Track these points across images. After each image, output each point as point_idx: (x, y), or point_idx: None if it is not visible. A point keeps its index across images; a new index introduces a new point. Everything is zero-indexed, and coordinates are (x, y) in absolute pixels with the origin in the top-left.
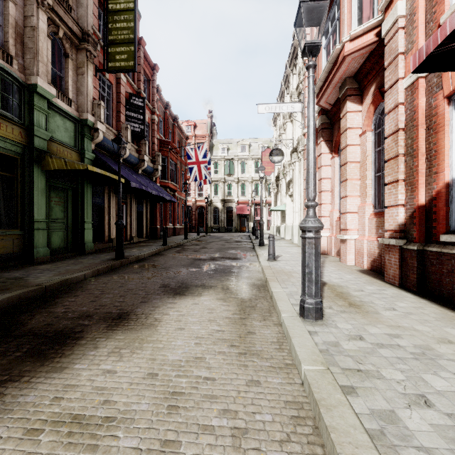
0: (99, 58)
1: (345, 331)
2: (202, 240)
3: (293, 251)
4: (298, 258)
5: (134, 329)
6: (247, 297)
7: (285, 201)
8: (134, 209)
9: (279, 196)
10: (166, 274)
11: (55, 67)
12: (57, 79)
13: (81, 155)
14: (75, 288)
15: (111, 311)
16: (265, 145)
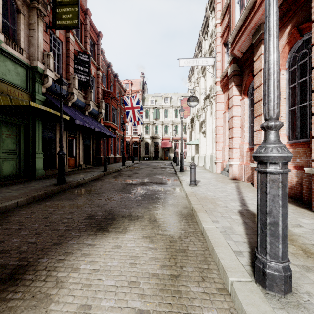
0: (50, 19)
1: None
2: (135, 167)
3: (209, 176)
4: (215, 183)
5: (13, 311)
6: (176, 233)
7: (198, 137)
8: (82, 142)
9: (193, 134)
10: (97, 200)
11: (7, 20)
12: (10, 31)
13: (32, 96)
14: None
15: (8, 263)
16: (182, 98)
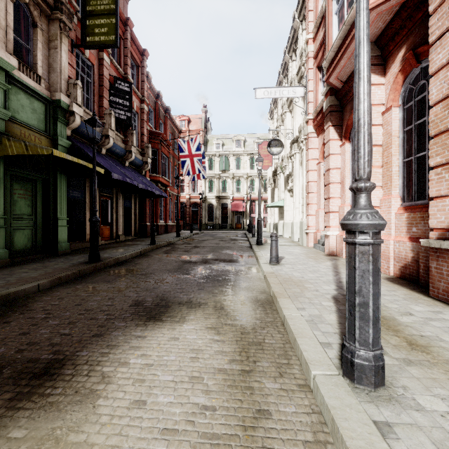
0: (77, 33)
1: (444, 422)
2: (195, 238)
3: (297, 251)
4: (305, 261)
5: (56, 406)
6: (250, 324)
7: (283, 197)
8: (121, 204)
9: (277, 192)
10: (144, 283)
11: (20, 38)
12: (24, 52)
13: (53, 141)
14: (15, 307)
15: (39, 357)
16: (261, 140)
